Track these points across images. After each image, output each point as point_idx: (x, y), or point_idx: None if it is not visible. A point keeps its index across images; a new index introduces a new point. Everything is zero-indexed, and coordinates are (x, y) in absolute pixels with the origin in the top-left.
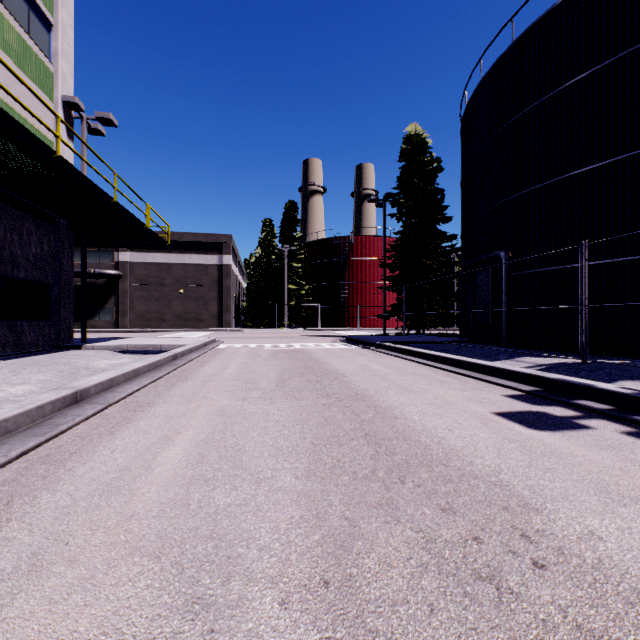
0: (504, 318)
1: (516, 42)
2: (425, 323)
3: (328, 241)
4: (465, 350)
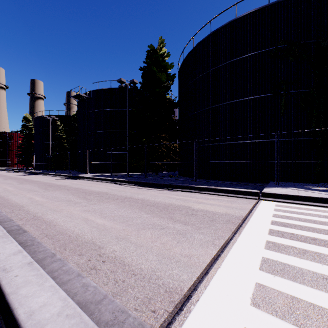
0: (35, 164)
1: (37, 117)
2: (29, 165)
3: (0, 133)
4: (25, 170)
